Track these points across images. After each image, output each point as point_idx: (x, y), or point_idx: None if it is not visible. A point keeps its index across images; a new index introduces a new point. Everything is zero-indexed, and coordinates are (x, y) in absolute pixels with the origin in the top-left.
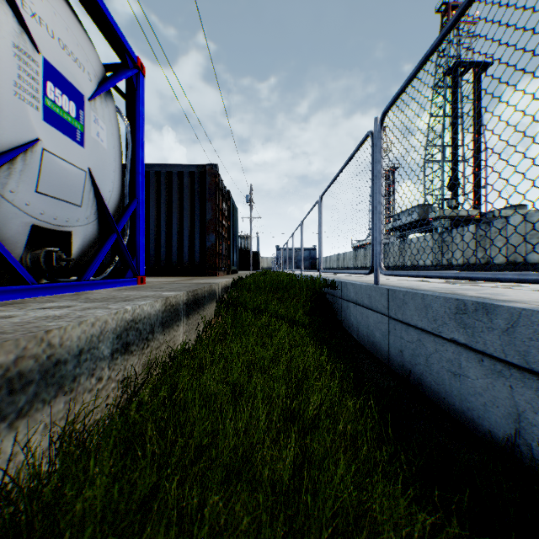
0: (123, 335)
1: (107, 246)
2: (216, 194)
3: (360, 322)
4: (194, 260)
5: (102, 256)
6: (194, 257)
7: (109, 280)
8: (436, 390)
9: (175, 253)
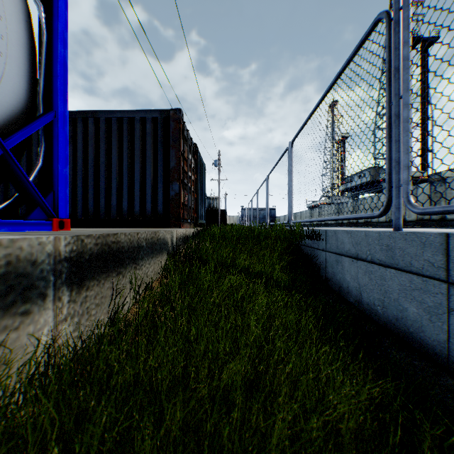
0: None
1: None
2: (179, 141)
3: (366, 284)
4: (157, 211)
5: None
6: (157, 207)
7: None
8: None
9: (137, 203)
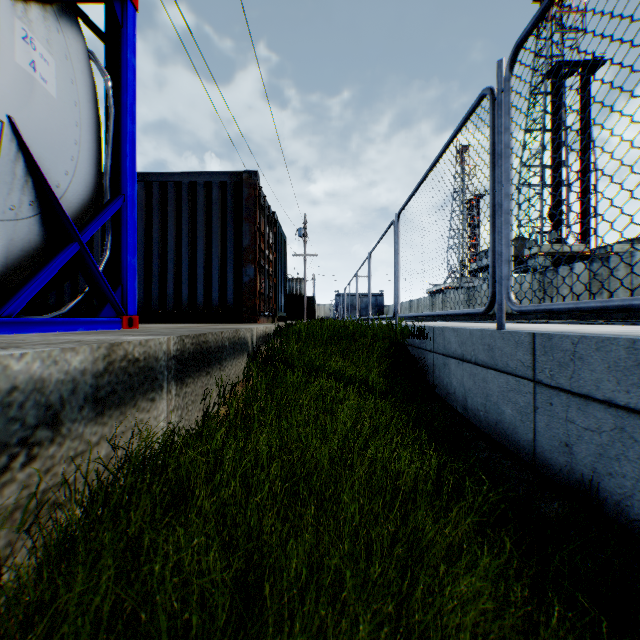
0: None
1: (57, 261)
2: (255, 212)
3: (471, 388)
4: (227, 301)
5: (45, 277)
6: (226, 297)
7: (61, 319)
8: None
9: (201, 292)
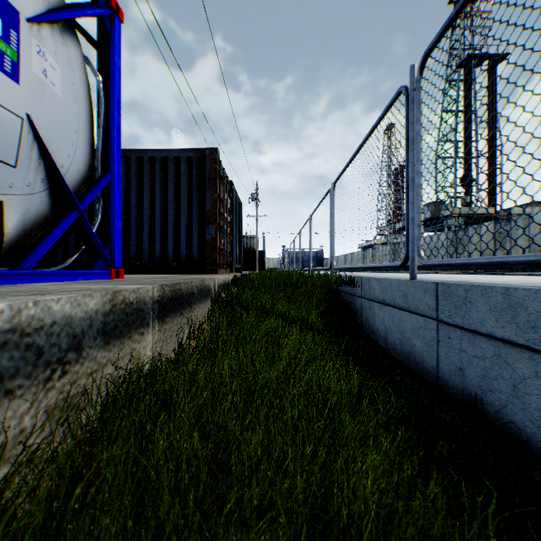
0: None
1: (62, 226)
2: (216, 182)
3: (390, 326)
4: (192, 255)
5: (53, 238)
6: (192, 252)
7: (65, 271)
8: (537, 436)
9: (171, 248)
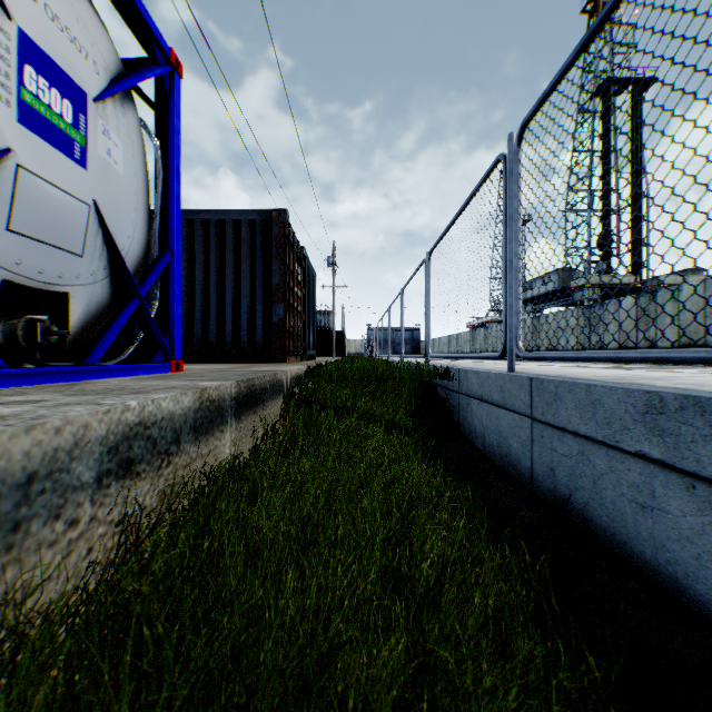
0: (121, 448)
1: (124, 316)
2: (285, 251)
3: (488, 425)
4: (256, 341)
5: (116, 330)
6: (255, 336)
7: (127, 366)
8: (611, 529)
9: (229, 332)
